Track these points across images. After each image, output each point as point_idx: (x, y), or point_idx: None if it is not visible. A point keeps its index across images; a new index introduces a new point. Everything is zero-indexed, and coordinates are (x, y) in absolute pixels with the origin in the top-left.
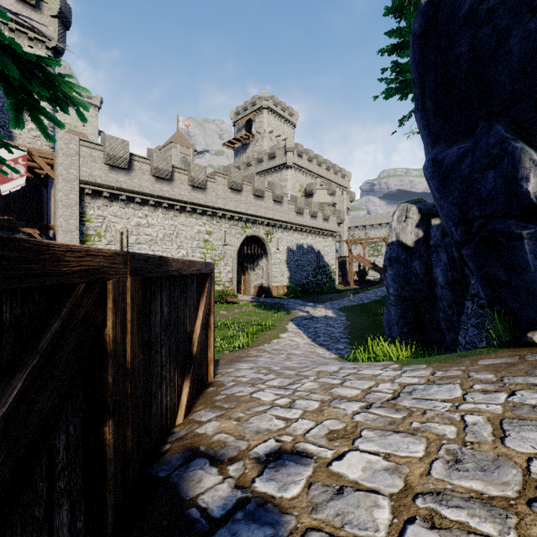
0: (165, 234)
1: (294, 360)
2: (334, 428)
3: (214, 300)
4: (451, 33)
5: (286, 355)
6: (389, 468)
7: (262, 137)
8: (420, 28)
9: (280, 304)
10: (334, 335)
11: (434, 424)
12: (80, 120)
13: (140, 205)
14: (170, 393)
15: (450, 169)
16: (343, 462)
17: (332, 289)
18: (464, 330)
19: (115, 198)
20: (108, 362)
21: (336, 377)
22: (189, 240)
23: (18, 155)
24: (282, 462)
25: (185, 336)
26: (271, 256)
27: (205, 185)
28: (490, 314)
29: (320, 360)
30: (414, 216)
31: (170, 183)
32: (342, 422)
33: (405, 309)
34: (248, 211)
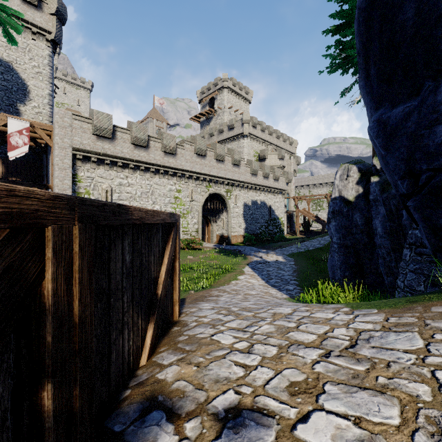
0: (142, 192)
1: (250, 300)
2: (294, 379)
3: (179, 248)
4: (397, 2)
5: (243, 295)
6: (363, 439)
7: (222, 112)
8: (366, 1)
9: (238, 250)
10: (284, 277)
11: (403, 381)
12: (8, 40)
13: (122, 168)
14: (133, 336)
15: (395, 128)
16: (309, 426)
17: (282, 238)
18: (402, 274)
19: (101, 162)
20: (46, 319)
21: (291, 320)
22: (162, 197)
23: (22, 127)
24: (242, 421)
25: (150, 281)
26: (230, 210)
27: (175, 151)
28: (427, 260)
29: (274, 300)
30: (354, 175)
31: (147, 149)
32: (302, 372)
33: (347, 255)
34: (211, 173)
